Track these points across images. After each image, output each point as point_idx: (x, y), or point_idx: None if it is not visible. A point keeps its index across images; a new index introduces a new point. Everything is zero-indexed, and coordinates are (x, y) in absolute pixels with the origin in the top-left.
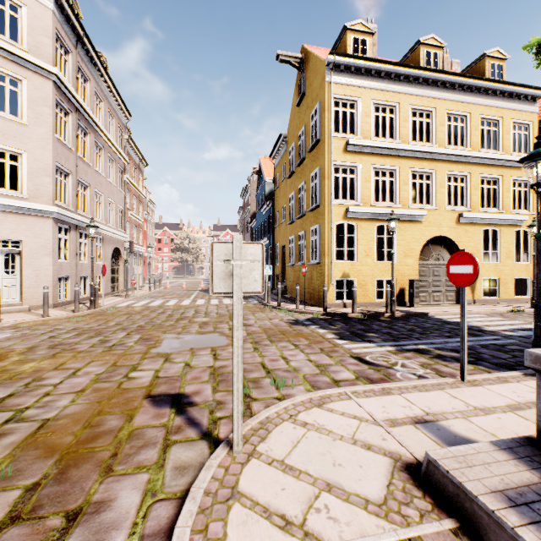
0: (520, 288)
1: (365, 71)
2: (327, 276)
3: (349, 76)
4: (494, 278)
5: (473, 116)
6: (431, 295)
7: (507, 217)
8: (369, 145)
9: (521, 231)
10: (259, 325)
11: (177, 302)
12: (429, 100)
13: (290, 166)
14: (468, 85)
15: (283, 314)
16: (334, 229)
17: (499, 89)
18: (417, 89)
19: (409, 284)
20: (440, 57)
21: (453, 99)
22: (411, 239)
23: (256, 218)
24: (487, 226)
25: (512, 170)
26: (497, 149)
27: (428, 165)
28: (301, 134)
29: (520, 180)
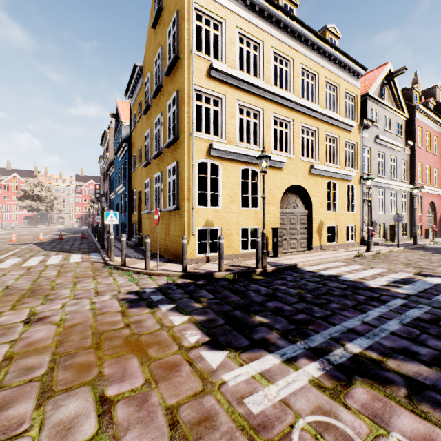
0: (349, 234)
1: None
2: (187, 225)
3: None
4: (333, 226)
5: (320, 76)
6: (289, 243)
7: (343, 172)
8: (235, 76)
9: (350, 185)
10: (64, 315)
11: None
12: (288, 48)
13: (146, 101)
14: (318, 46)
15: (125, 279)
16: (196, 167)
17: (338, 57)
18: (278, 32)
19: (273, 232)
20: (295, 15)
21: (306, 55)
22: (273, 186)
23: (114, 165)
24: (329, 179)
25: (345, 132)
26: (335, 112)
27: (288, 113)
28: (157, 59)
29: (349, 142)
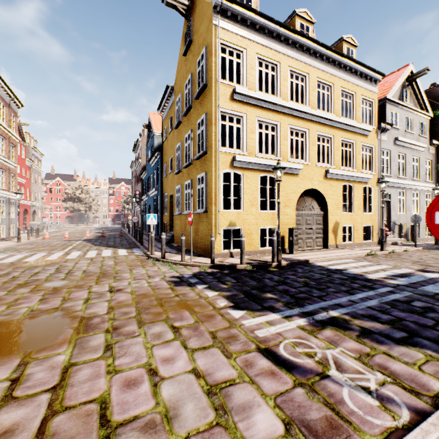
0: (366, 234)
1: (251, 23)
2: (214, 226)
3: (236, 24)
4: (350, 226)
5: (336, 87)
6: (305, 241)
7: (359, 175)
8: (255, 97)
9: (367, 187)
10: (133, 288)
11: (42, 256)
12: (304, 65)
13: (177, 117)
14: (333, 59)
15: (167, 268)
16: (221, 177)
17: (354, 67)
18: (294, 52)
19: (289, 232)
20: (311, 32)
21: (322, 69)
22: (289, 190)
23: (146, 170)
24: (345, 182)
25: (362, 137)
26: (352, 118)
27: (303, 124)
28: (188, 83)
29: (366, 146)
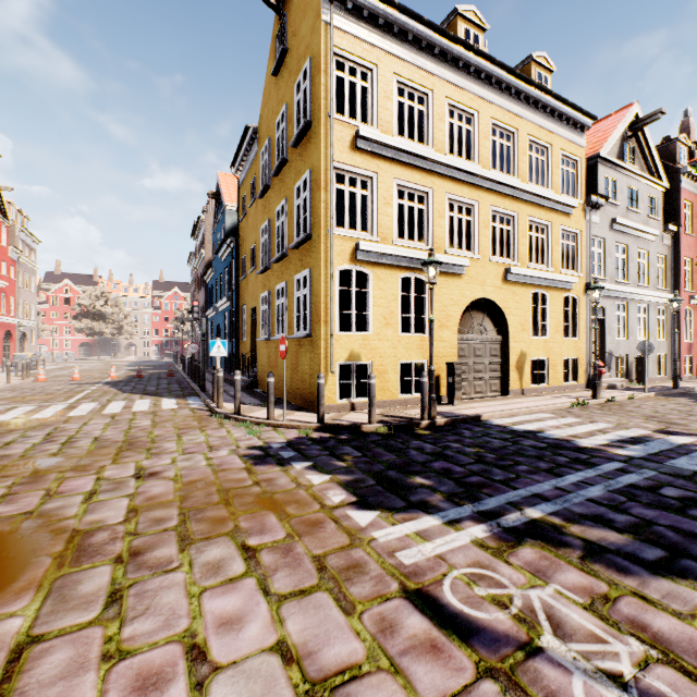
0: (568, 372)
1: (385, 23)
2: (324, 359)
3: (360, 23)
4: (543, 359)
5: (522, 134)
6: (472, 384)
7: (558, 278)
8: (391, 145)
9: (569, 297)
10: (179, 470)
11: (27, 411)
12: (471, 97)
13: (263, 179)
14: (517, 89)
15: (243, 431)
16: (335, 278)
17: (549, 104)
18: (456, 75)
19: (447, 369)
20: (482, 44)
21: (499, 104)
22: (448, 301)
23: (213, 268)
24: (536, 289)
25: (561, 216)
26: (546, 186)
27: (470, 193)
28: (280, 121)
29: (568, 231)
